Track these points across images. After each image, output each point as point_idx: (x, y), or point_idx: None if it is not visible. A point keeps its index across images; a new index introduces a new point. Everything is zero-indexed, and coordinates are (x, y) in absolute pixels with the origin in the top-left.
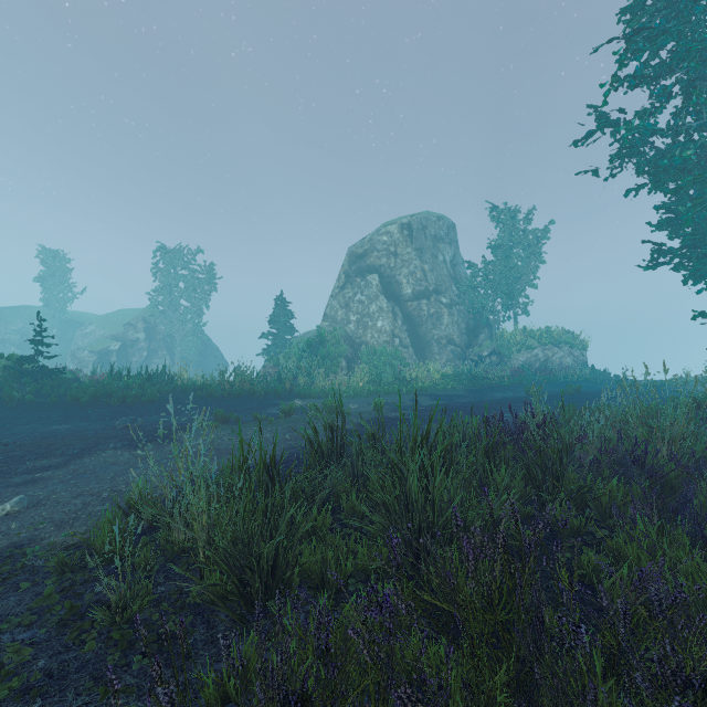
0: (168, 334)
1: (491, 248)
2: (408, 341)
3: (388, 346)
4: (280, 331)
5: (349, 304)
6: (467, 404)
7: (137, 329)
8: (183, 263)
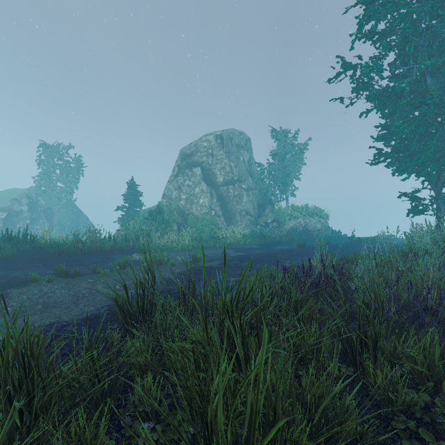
0: (47, 207)
1: (272, 154)
2: (220, 213)
3: (207, 216)
4: (131, 205)
5: (181, 187)
6: (261, 255)
7: (21, 203)
8: (60, 156)
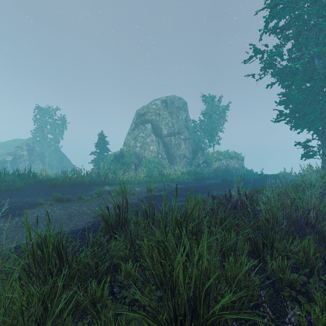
0: (41, 152)
1: (203, 113)
2: (165, 156)
3: (155, 158)
4: (101, 151)
5: (136, 138)
6: (195, 187)
7: (23, 149)
8: (50, 115)
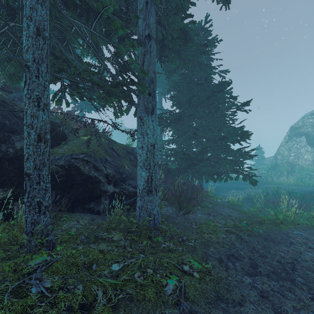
0: None
1: None
2: None
3: (310, 166)
4: (258, 158)
5: (290, 148)
6: None
7: None
8: None
